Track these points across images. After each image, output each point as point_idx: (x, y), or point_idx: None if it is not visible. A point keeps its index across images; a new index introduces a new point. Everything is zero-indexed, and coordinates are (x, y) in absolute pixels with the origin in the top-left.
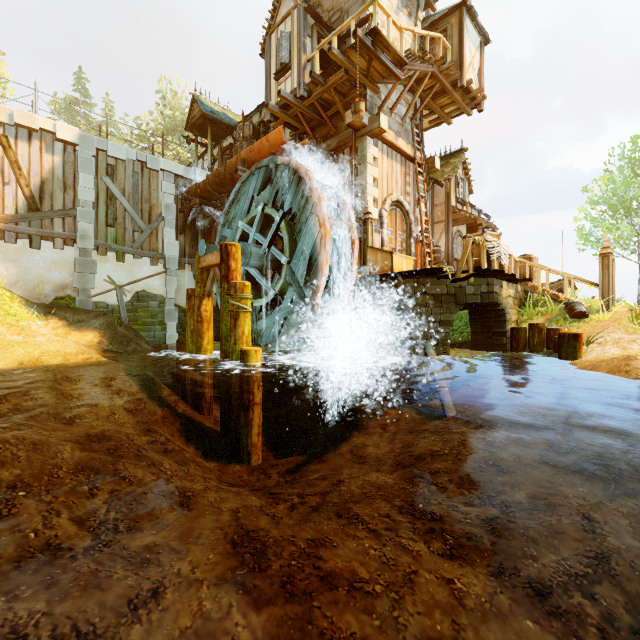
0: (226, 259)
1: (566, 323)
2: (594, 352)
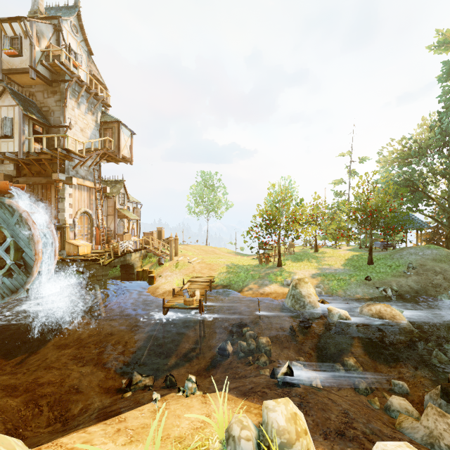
0: None
1: (156, 267)
2: (159, 281)
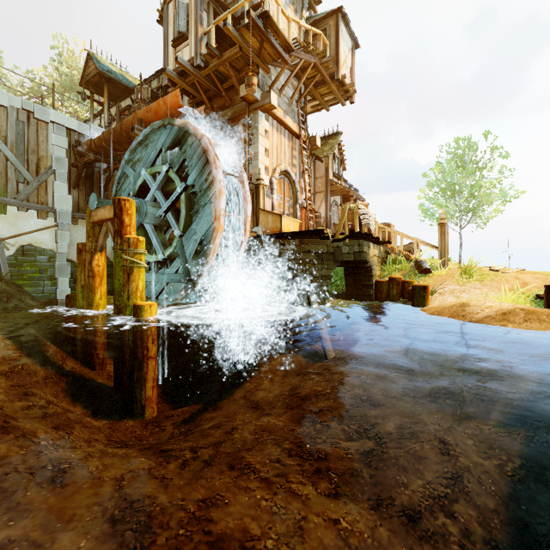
0: (119, 214)
1: (416, 277)
2: (437, 300)
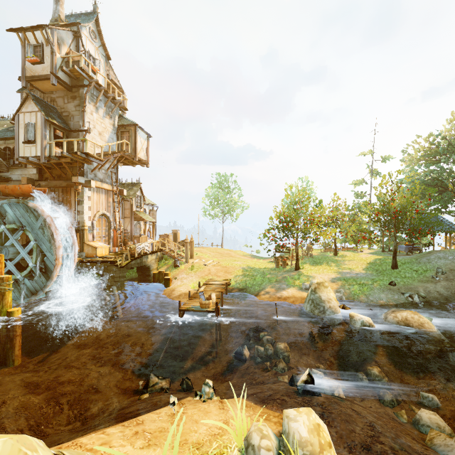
0: None
1: (172, 269)
2: (175, 283)
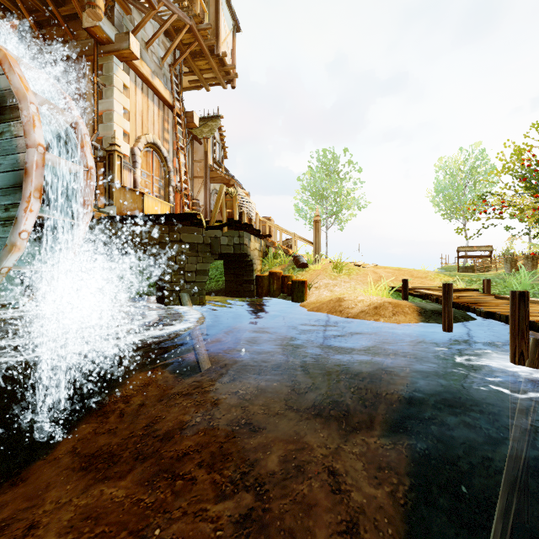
0: None
1: (295, 272)
2: (314, 295)
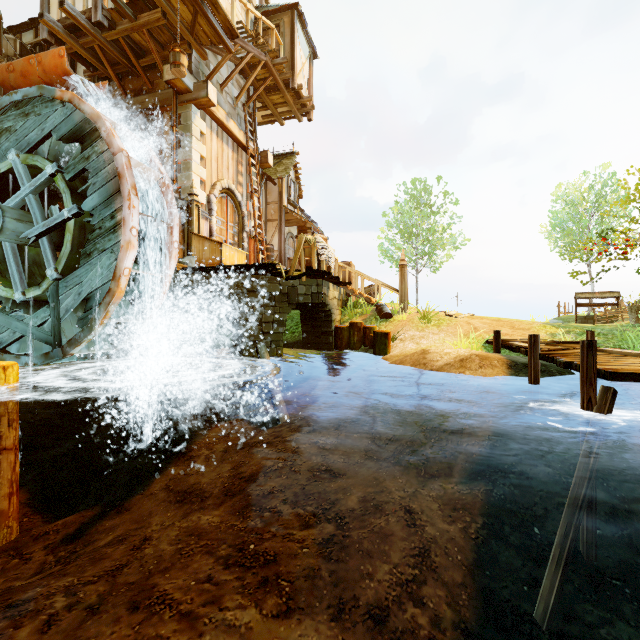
0: None
1: (377, 323)
2: (398, 347)
